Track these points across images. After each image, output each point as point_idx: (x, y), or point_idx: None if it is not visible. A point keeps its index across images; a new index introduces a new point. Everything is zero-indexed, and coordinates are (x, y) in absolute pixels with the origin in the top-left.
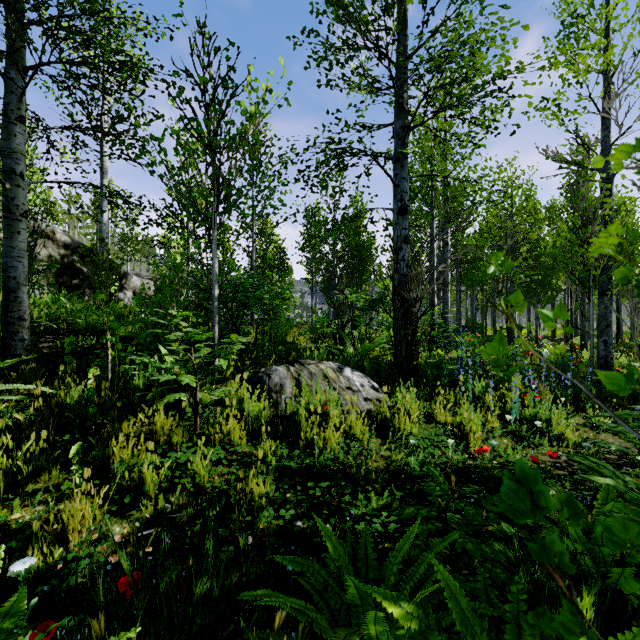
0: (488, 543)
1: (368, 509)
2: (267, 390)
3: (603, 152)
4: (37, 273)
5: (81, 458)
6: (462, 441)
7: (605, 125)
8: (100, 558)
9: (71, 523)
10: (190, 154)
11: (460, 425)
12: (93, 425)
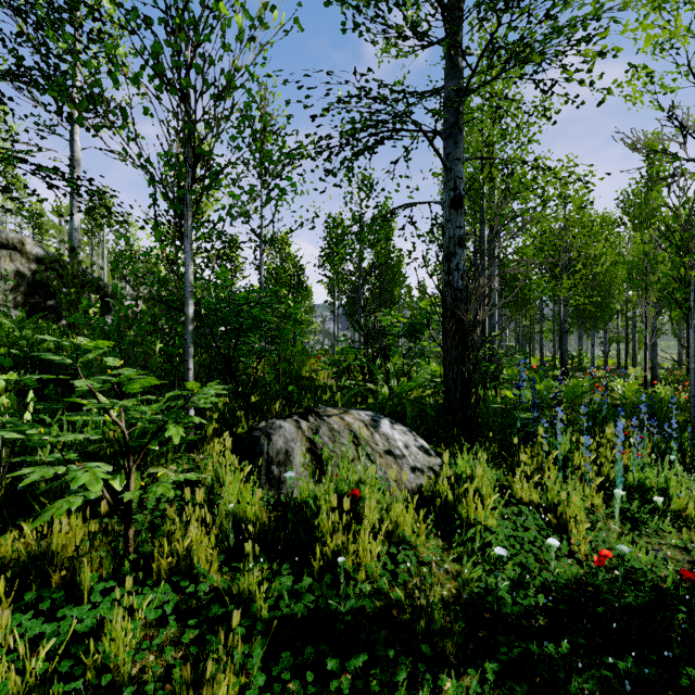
0: None
1: None
2: (265, 461)
3: None
4: None
5: None
6: (558, 533)
7: None
8: None
9: None
10: (138, 87)
11: (551, 506)
12: None
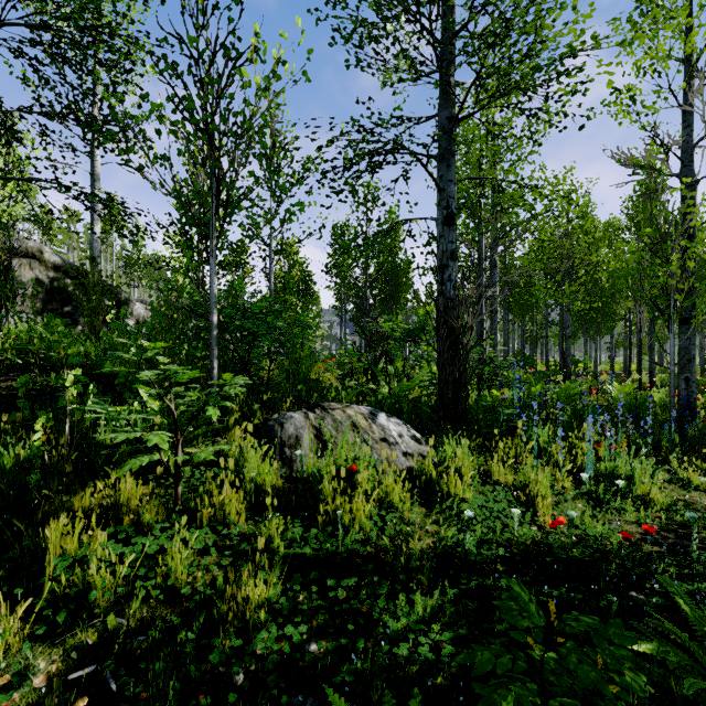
0: None
1: (412, 619)
2: (279, 444)
3: (684, 154)
4: (13, 298)
5: (5, 550)
6: (528, 508)
7: (687, 122)
8: None
9: None
10: (176, 137)
11: (524, 486)
12: (35, 497)
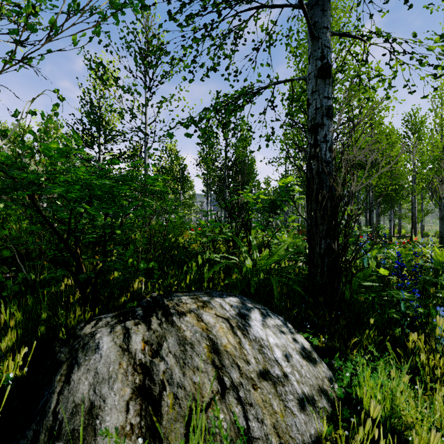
0: None
1: None
2: (45, 431)
3: None
4: None
5: None
6: None
7: None
8: None
9: None
10: None
11: None
12: None
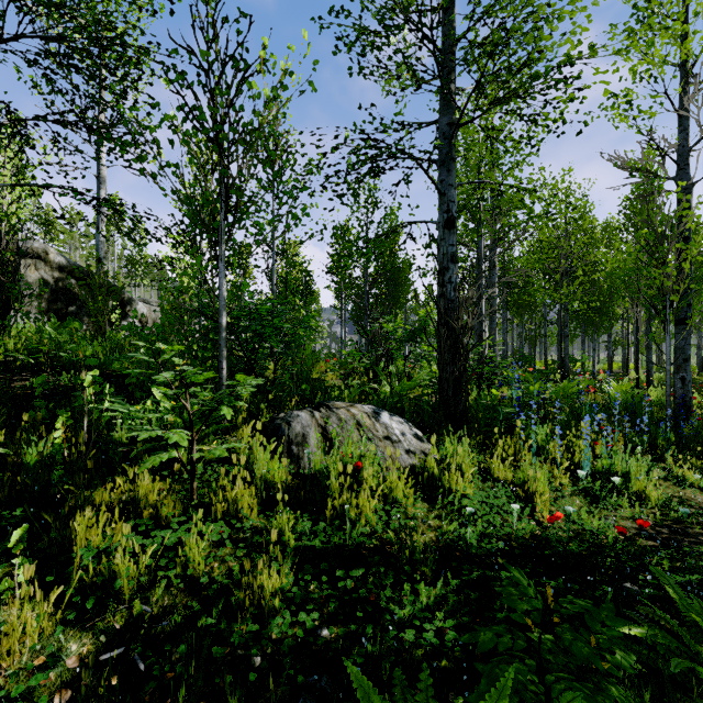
0: (602, 688)
1: (417, 607)
2: (286, 442)
3: (680, 158)
4: (21, 298)
5: (34, 541)
6: (526, 503)
7: (683, 126)
8: (41, 699)
9: (5, 643)
10: (189, 147)
11: (523, 483)
12: (58, 492)
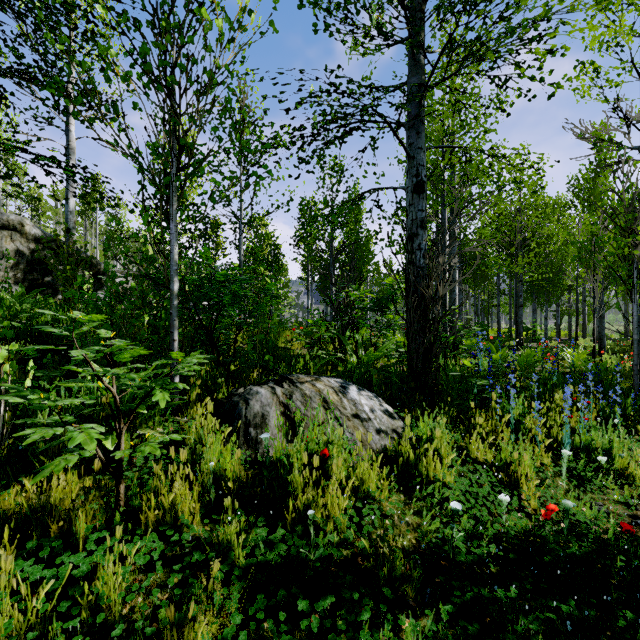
0: None
1: None
2: (243, 423)
3: None
4: None
5: None
6: (510, 489)
7: None
8: None
9: None
10: (128, 84)
11: (504, 465)
12: None
